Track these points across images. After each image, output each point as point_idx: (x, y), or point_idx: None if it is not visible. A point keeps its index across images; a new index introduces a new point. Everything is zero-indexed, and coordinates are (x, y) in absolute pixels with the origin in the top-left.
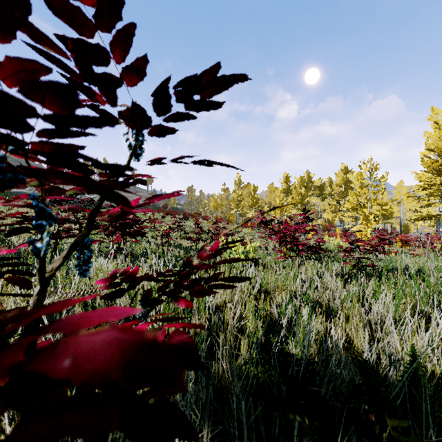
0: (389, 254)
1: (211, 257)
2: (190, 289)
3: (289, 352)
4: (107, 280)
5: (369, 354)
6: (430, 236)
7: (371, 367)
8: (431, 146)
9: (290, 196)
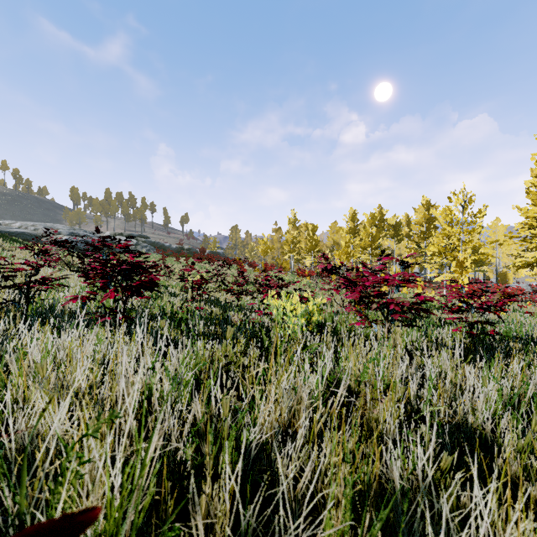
0: (496, 312)
1: None
2: None
3: None
4: None
5: None
6: None
7: None
8: None
9: (357, 237)
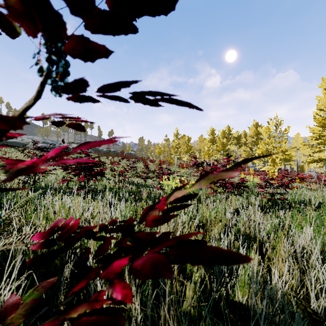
0: (292, 189)
1: (158, 224)
2: (131, 260)
3: (235, 300)
4: (43, 235)
5: (317, 304)
6: (324, 175)
7: (324, 322)
8: (321, 107)
9: (215, 144)
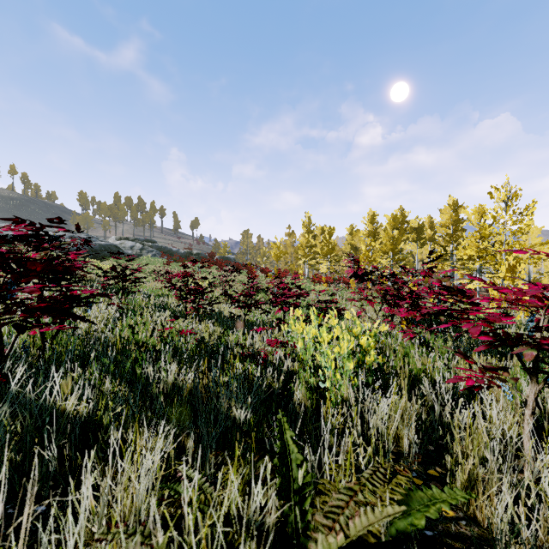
0: None
1: None
2: None
3: None
4: None
5: None
6: None
7: None
8: None
9: (377, 241)
